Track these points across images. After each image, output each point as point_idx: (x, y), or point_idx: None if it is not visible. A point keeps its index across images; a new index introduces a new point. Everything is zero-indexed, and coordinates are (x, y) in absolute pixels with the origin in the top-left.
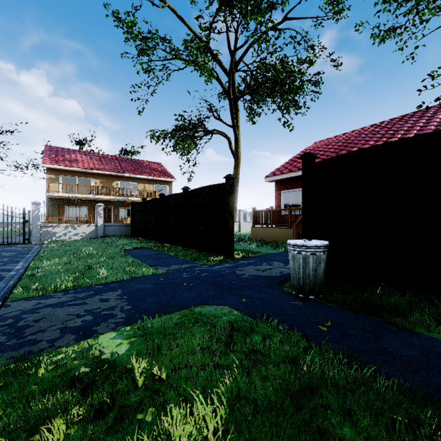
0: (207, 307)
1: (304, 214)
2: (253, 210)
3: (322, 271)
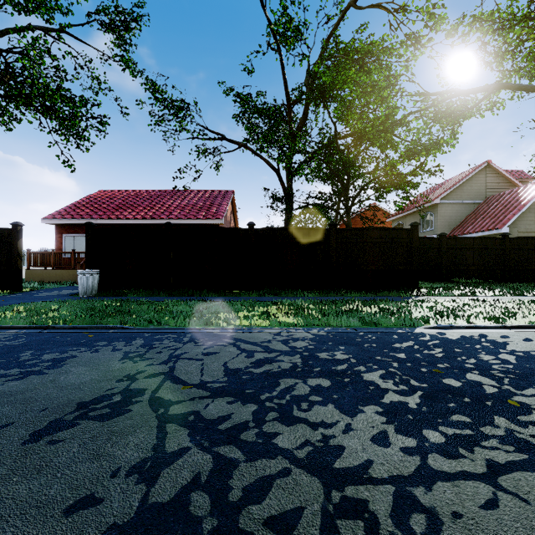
0: (30, 303)
1: (87, 257)
2: (28, 252)
3: (96, 284)
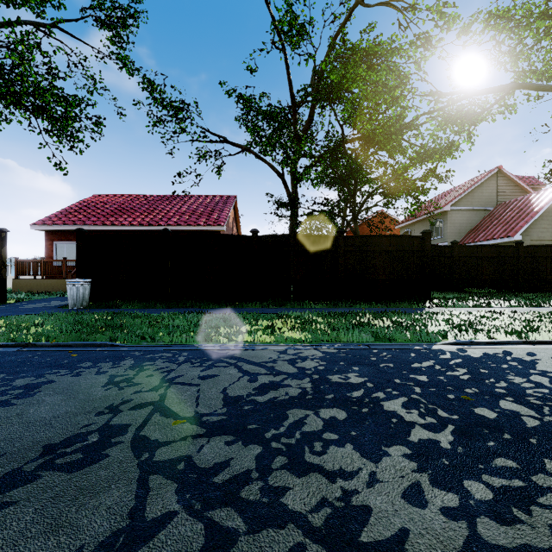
0: (13, 316)
1: (78, 265)
2: (16, 260)
3: (88, 294)
